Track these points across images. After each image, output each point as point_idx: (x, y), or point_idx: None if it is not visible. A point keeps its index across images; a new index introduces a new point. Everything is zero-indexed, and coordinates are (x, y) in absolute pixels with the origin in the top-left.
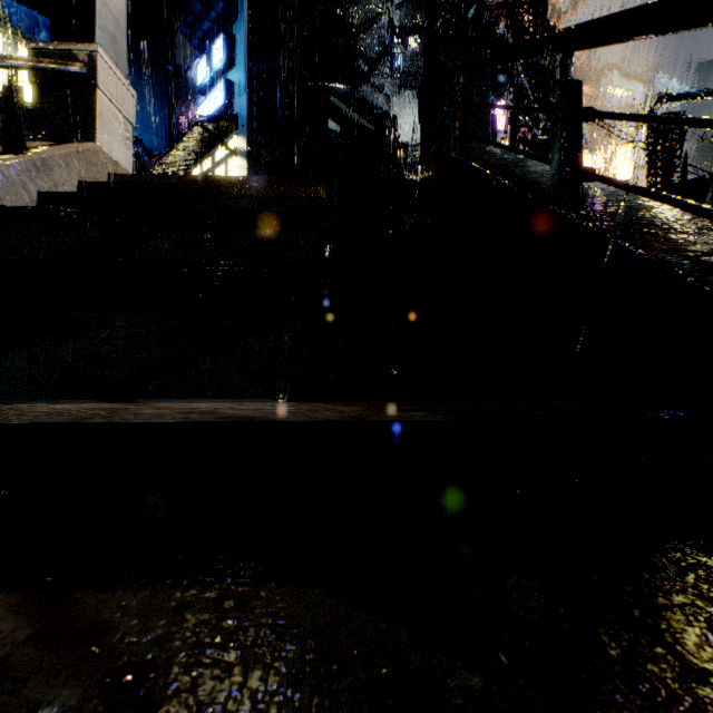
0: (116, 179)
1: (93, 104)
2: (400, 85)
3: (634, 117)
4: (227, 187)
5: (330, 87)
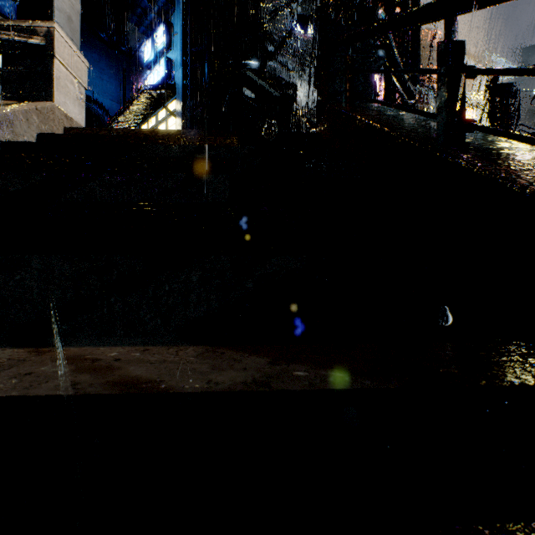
0: (70, 132)
1: (51, 70)
2: (299, 62)
3: (520, 71)
4: (160, 138)
5: (246, 63)
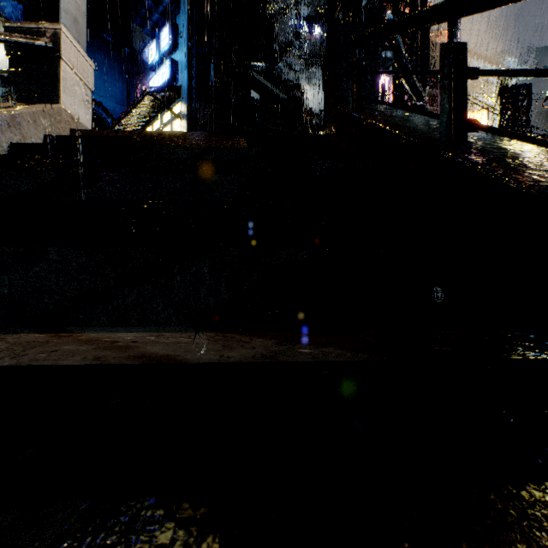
0: (76, 134)
1: (57, 72)
2: (307, 64)
3: (518, 72)
4: (166, 140)
5: (252, 65)
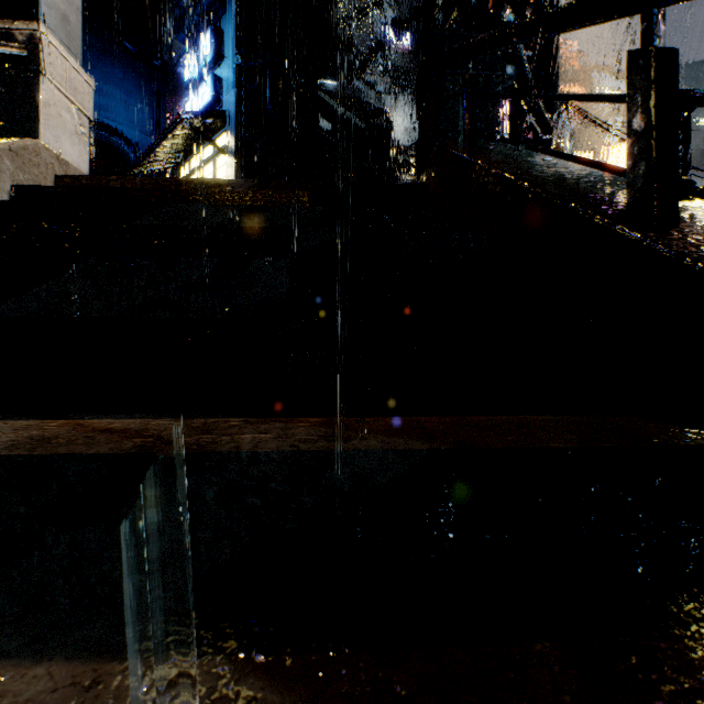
0: (64, 182)
1: (35, 93)
2: (392, 82)
3: None
4: (192, 193)
5: (320, 83)
